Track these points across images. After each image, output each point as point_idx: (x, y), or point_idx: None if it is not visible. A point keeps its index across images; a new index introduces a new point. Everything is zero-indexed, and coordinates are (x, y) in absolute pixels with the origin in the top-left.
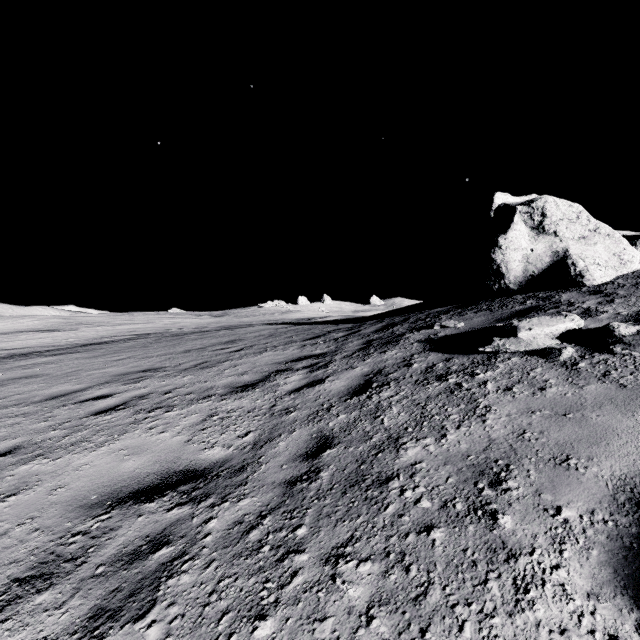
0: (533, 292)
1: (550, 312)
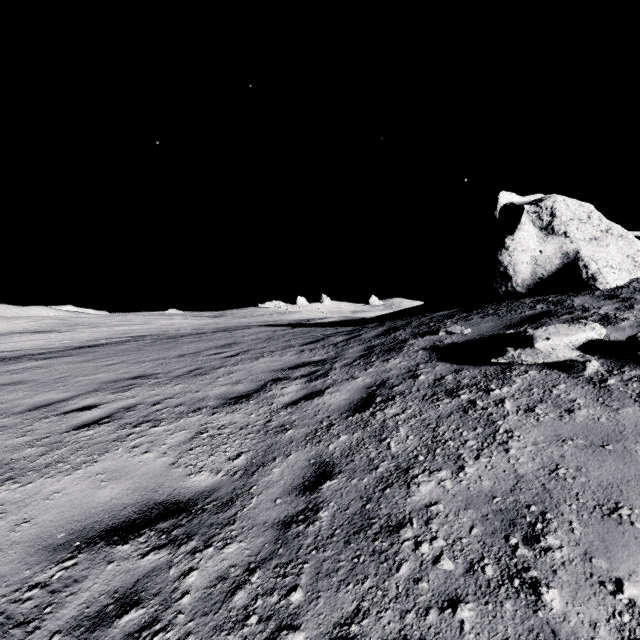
0: (542, 295)
1: (564, 318)
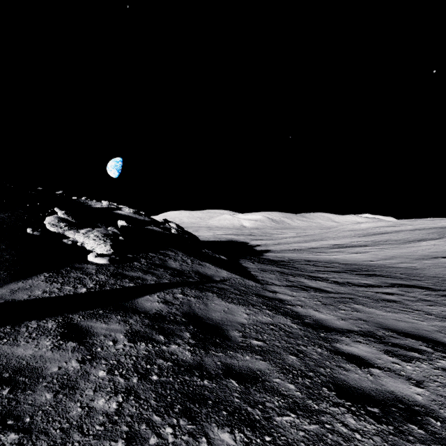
0: None
1: None
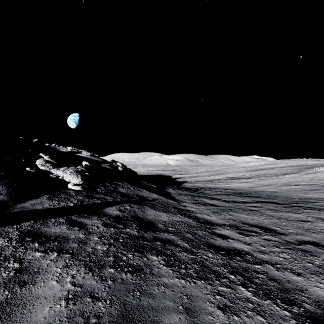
0: None
1: None
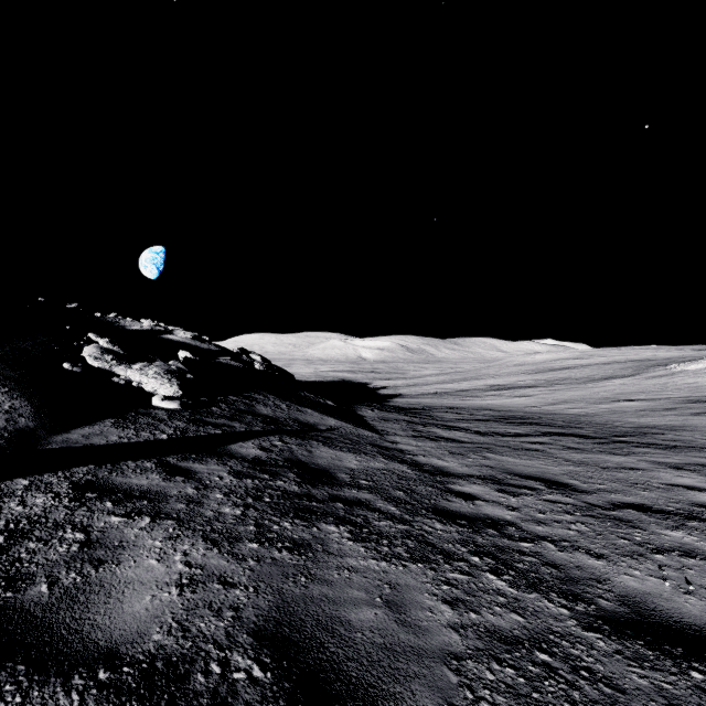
0: None
1: None
